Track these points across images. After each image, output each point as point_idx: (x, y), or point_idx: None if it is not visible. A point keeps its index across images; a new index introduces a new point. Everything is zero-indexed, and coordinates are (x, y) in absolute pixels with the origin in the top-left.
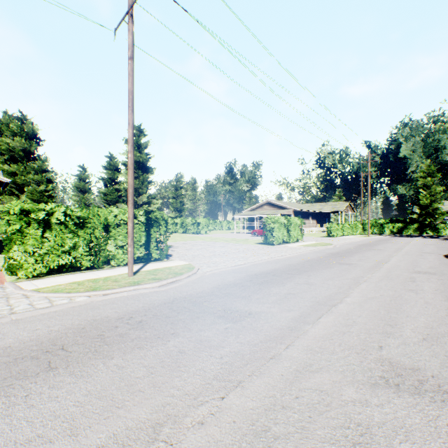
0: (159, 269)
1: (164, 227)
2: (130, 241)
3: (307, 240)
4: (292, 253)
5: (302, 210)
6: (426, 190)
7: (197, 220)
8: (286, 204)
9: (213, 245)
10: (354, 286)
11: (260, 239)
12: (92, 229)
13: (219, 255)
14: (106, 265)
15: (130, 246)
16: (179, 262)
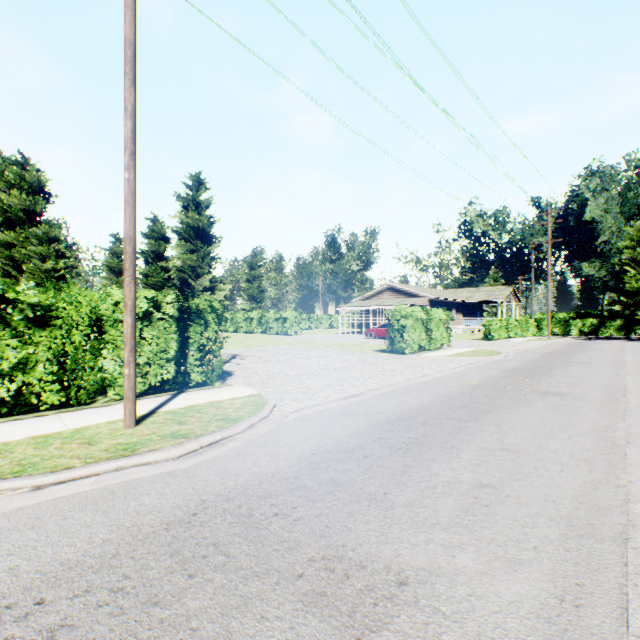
0: (197, 406)
1: (215, 324)
2: (128, 355)
3: (455, 345)
4: (441, 370)
5: (442, 298)
6: (636, 268)
7: (282, 314)
8: (418, 289)
9: (305, 354)
10: (618, 459)
11: (379, 344)
12: (64, 330)
13: (315, 374)
14: (103, 396)
15: (128, 364)
16: (240, 391)
